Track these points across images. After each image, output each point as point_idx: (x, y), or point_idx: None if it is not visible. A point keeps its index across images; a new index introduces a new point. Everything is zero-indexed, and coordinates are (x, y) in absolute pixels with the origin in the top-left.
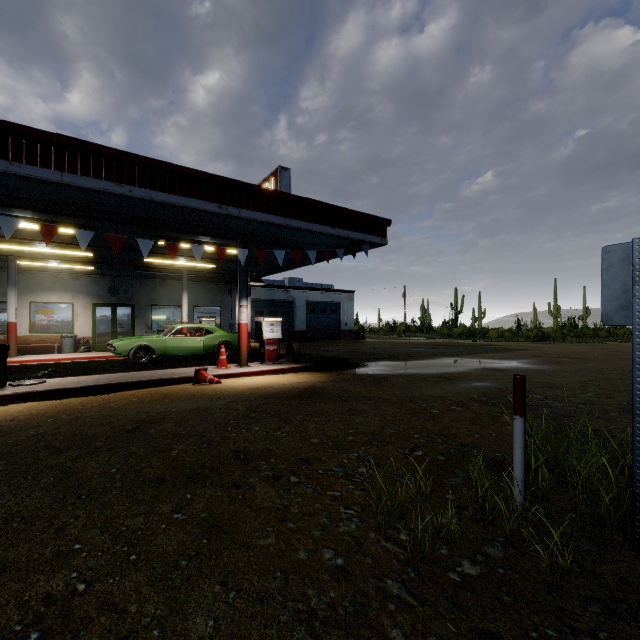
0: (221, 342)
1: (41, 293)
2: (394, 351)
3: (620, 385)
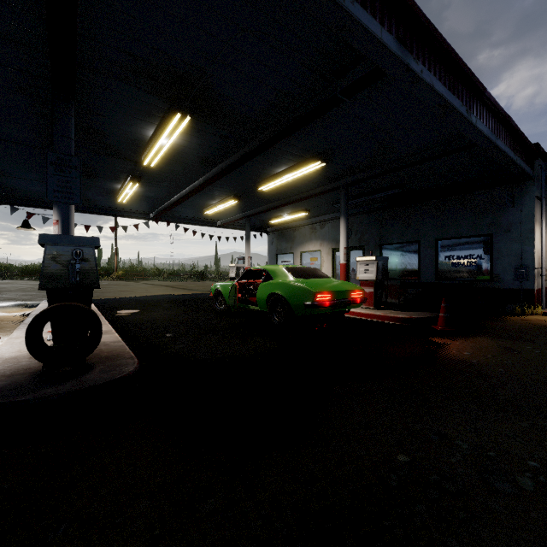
0: (274, 296)
1: (305, 244)
2: None
3: None
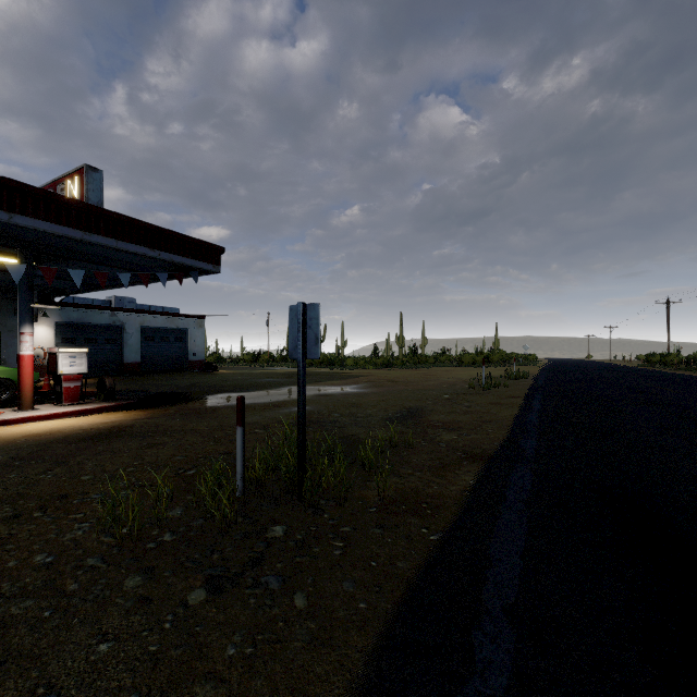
0: None
1: None
2: (242, 382)
3: (402, 401)
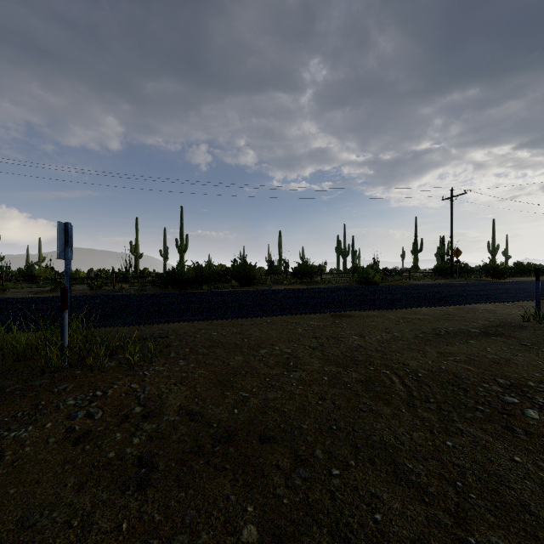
0: None
1: None
2: None
3: None
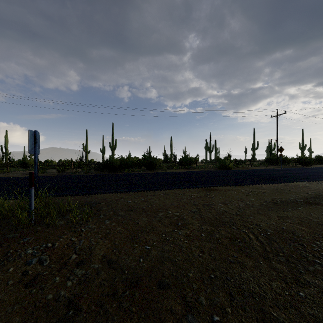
0: None
1: None
2: None
3: None
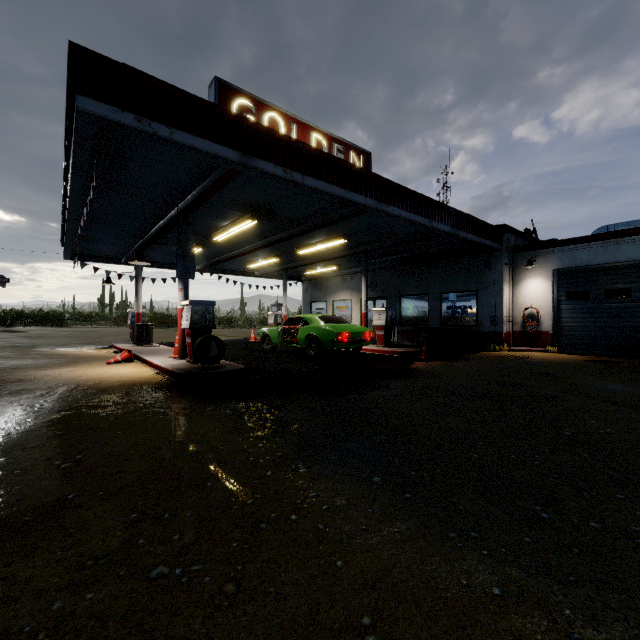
0: (310, 336)
1: (337, 293)
2: None
3: None
